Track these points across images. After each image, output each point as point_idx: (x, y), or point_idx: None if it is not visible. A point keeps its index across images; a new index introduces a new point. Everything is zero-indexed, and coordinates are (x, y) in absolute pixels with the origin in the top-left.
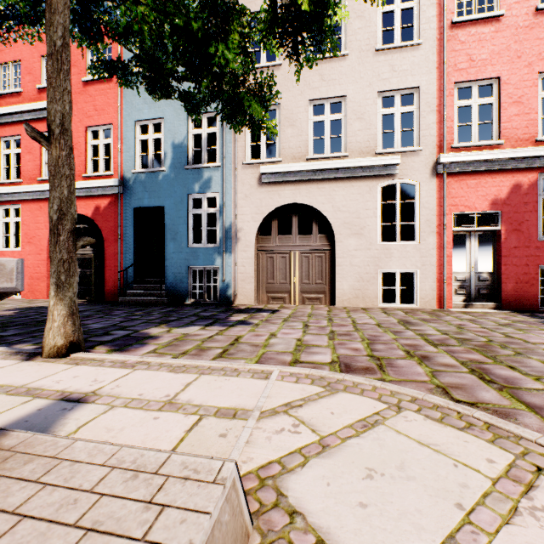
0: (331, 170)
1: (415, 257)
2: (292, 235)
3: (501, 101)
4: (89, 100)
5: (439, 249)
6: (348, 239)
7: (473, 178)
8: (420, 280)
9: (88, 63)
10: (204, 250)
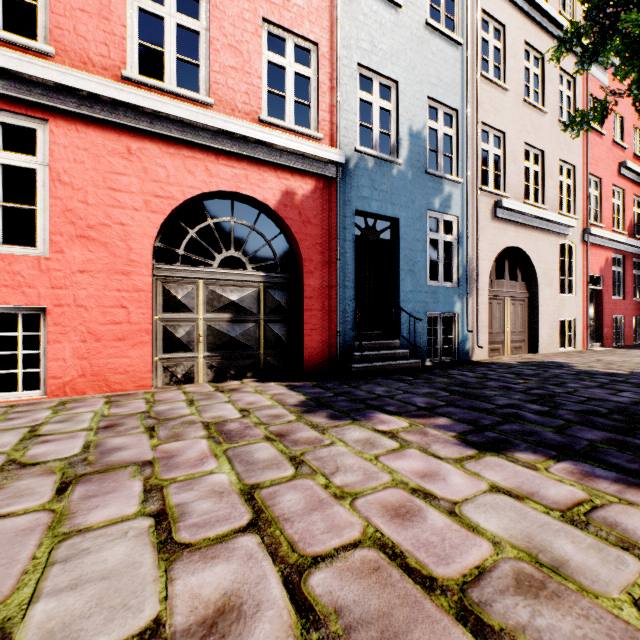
0: (539, 220)
1: (574, 308)
2: (505, 280)
3: (602, 197)
4: None
5: (583, 302)
6: (545, 288)
7: (594, 249)
8: (576, 326)
9: None
10: (444, 290)
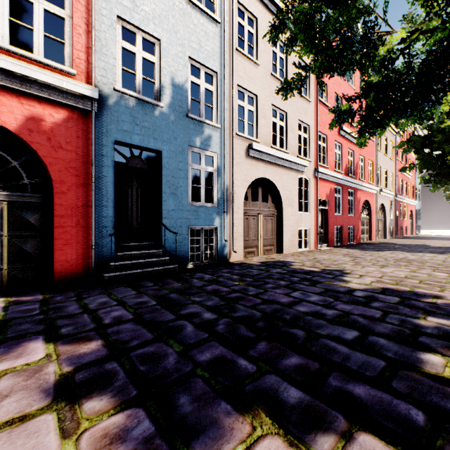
0: (283, 160)
1: (309, 221)
2: (259, 201)
3: (328, 148)
4: None
5: (315, 217)
6: (288, 208)
7: (322, 182)
8: (310, 234)
9: None
10: (205, 209)
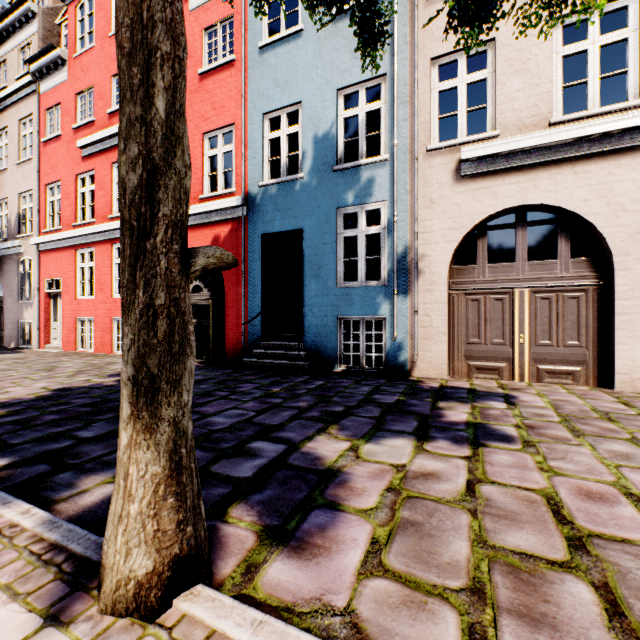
0: (605, 136)
1: None
2: (516, 261)
3: None
4: (206, 98)
5: None
6: None
7: None
8: None
9: (205, 50)
10: (362, 291)
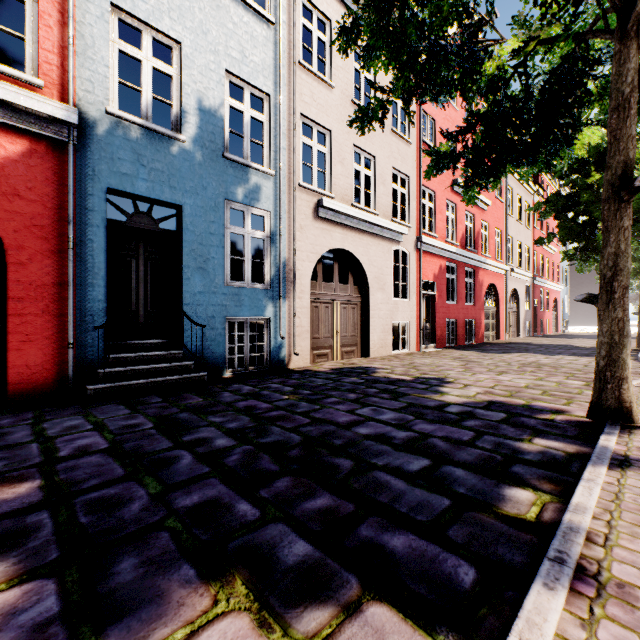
0: (370, 224)
1: (408, 312)
2: (335, 283)
3: (436, 209)
4: None
5: (417, 306)
6: (377, 293)
7: (428, 257)
8: (410, 329)
9: None
10: (251, 292)
